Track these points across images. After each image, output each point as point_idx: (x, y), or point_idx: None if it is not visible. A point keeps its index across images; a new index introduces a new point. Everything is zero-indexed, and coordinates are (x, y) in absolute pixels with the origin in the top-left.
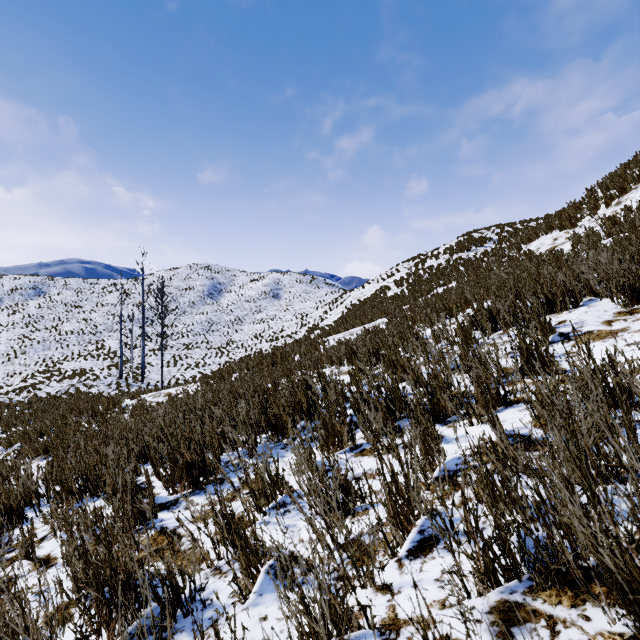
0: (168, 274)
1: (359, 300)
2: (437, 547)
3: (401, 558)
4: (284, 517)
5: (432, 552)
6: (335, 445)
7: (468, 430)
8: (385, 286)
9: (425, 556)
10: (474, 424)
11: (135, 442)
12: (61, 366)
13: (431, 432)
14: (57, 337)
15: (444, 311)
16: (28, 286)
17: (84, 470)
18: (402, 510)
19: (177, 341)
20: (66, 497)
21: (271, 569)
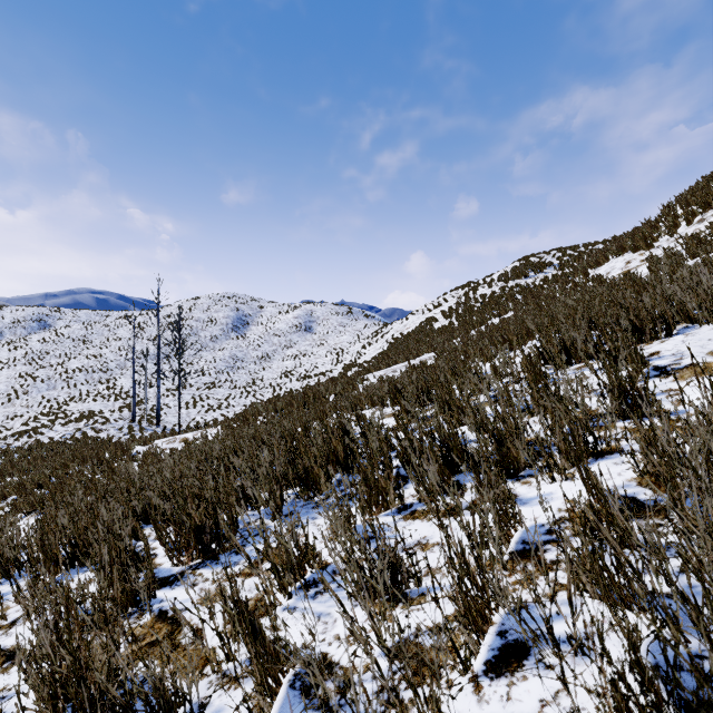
0: (188, 305)
1: (402, 333)
2: (528, 660)
3: (477, 675)
4: (315, 601)
5: (522, 668)
6: (379, 505)
7: (549, 488)
8: (431, 317)
9: (512, 674)
10: (556, 480)
11: (137, 498)
12: (67, 408)
13: (504, 492)
14: (63, 375)
15: (503, 344)
16: (31, 318)
17: (73, 533)
18: (475, 603)
19: (197, 380)
20: (49, 567)
21: (296, 680)
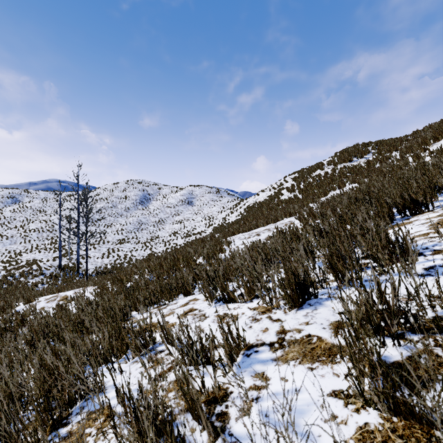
0: (111, 187)
1: (255, 205)
2: None
3: None
4: None
5: None
6: None
7: None
8: (278, 192)
9: None
10: None
11: None
12: (20, 257)
13: None
14: (22, 234)
15: (402, 205)
16: (7, 196)
17: None
18: None
19: (113, 237)
20: None
21: None
